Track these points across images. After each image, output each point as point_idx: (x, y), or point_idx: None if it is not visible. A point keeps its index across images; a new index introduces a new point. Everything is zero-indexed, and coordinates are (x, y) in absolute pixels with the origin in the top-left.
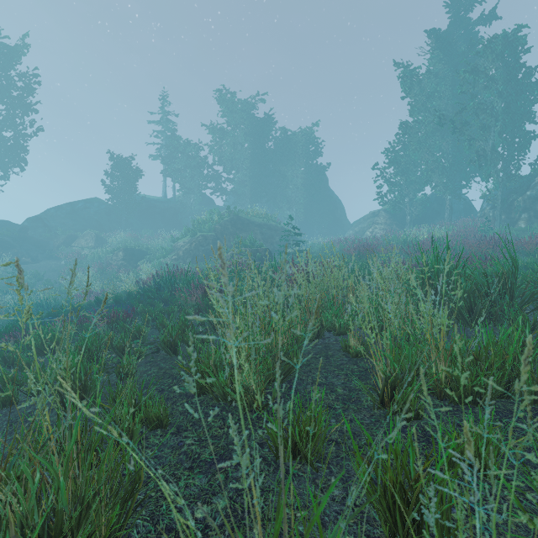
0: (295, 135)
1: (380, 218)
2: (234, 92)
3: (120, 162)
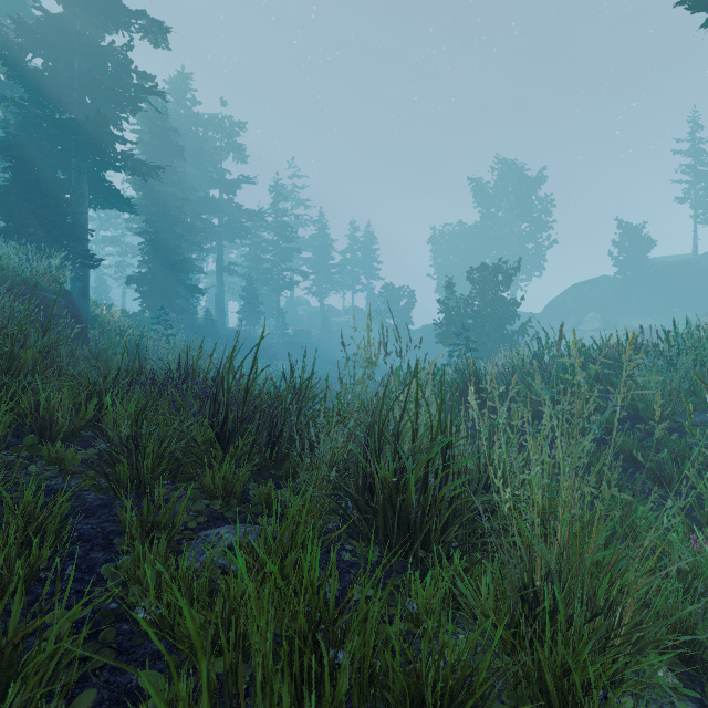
0: None
1: None
2: None
3: (628, 232)
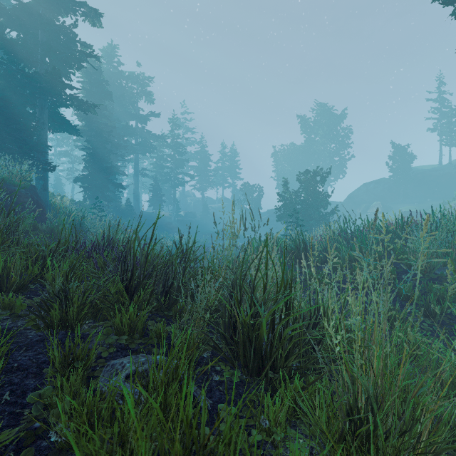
0: None
1: None
2: None
3: (399, 150)
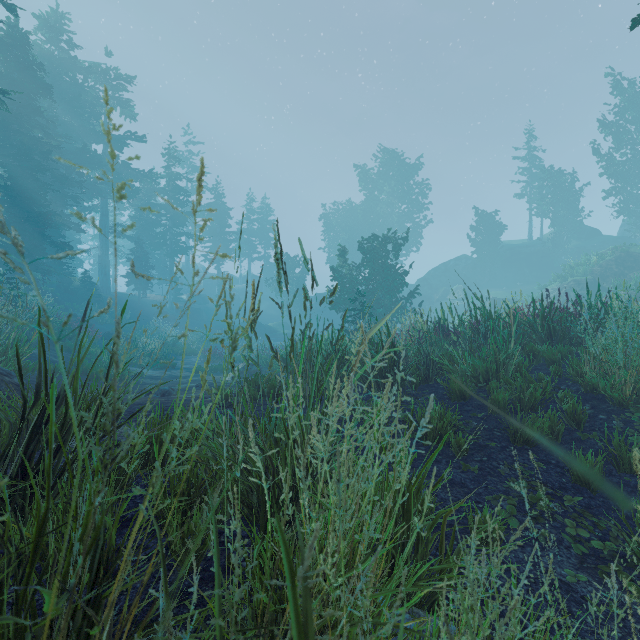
0: None
1: None
2: (633, 83)
3: (484, 218)
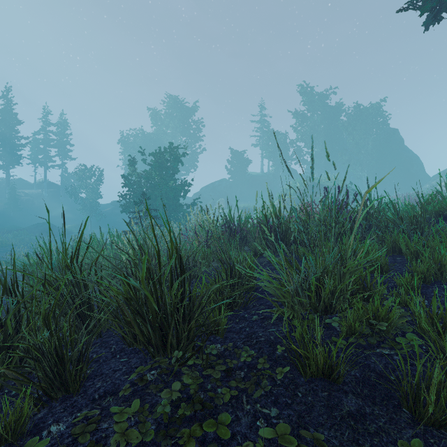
0: (366, 109)
1: None
2: (312, 88)
3: (237, 155)
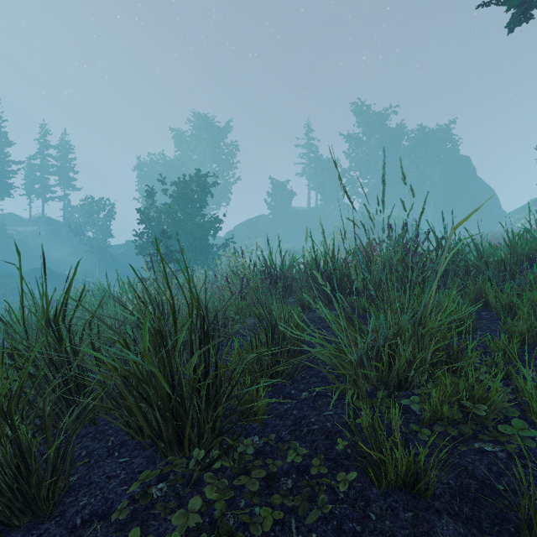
0: (432, 132)
1: (536, 208)
2: (369, 107)
3: (278, 186)
